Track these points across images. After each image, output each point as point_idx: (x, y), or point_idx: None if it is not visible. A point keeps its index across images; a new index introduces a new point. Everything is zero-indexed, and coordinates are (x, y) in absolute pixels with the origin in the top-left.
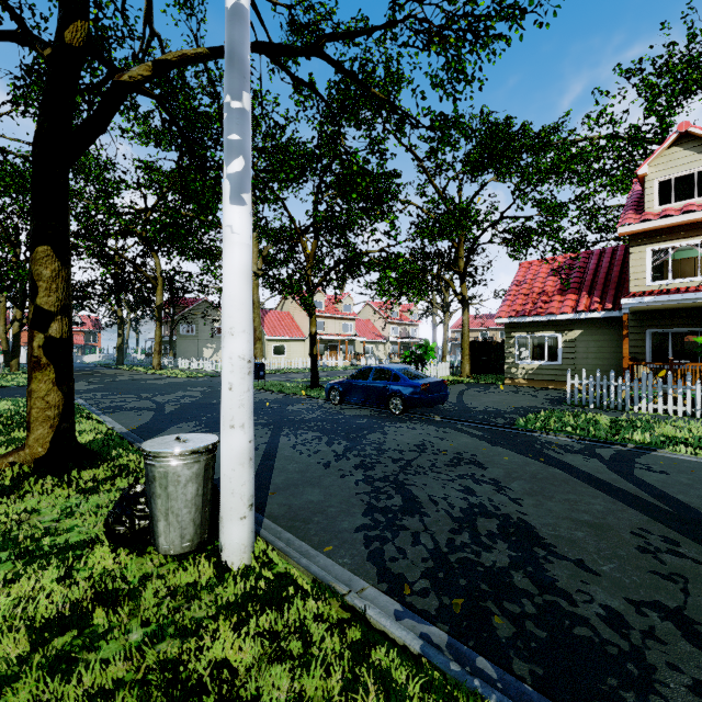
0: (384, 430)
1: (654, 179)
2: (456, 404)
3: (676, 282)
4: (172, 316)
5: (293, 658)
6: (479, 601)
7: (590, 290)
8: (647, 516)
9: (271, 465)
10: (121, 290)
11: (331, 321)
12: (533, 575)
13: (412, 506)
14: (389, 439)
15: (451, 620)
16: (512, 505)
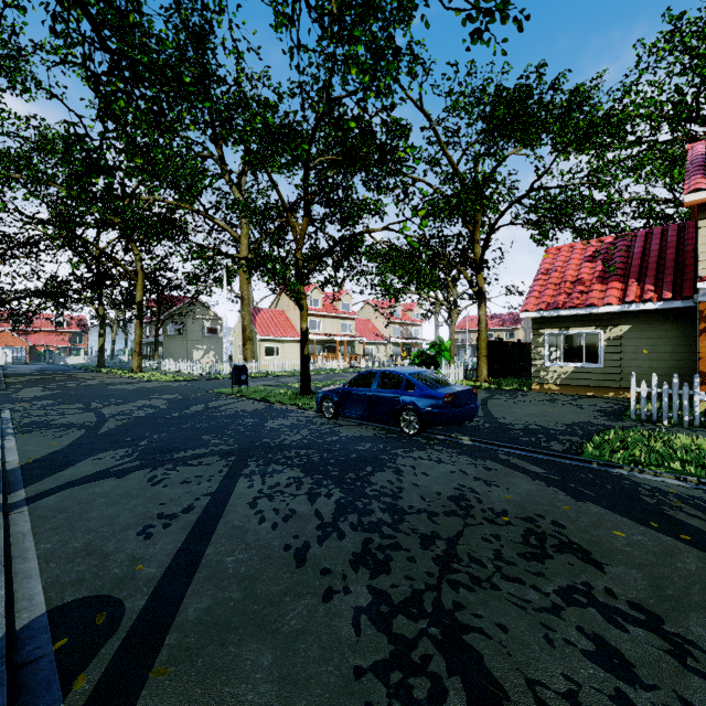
0: (396, 464)
1: None
2: (485, 418)
3: None
4: (158, 315)
5: None
6: None
7: (639, 276)
8: None
9: (197, 556)
10: (98, 285)
11: (329, 321)
12: None
13: None
14: (407, 484)
15: None
16: None
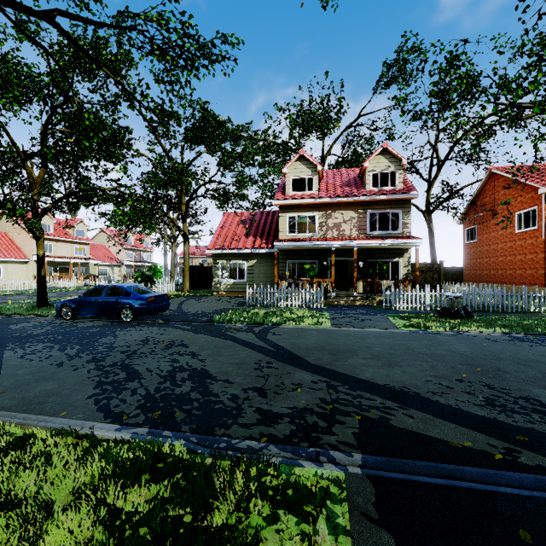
0: (115, 334)
1: (290, 176)
2: (177, 310)
3: (299, 235)
4: None
5: (38, 467)
6: (170, 410)
7: (262, 235)
8: (264, 354)
9: None
10: None
11: (62, 244)
12: (202, 391)
13: (134, 376)
14: (120, 339)
15: (152, 422)
16: (200, 363)
